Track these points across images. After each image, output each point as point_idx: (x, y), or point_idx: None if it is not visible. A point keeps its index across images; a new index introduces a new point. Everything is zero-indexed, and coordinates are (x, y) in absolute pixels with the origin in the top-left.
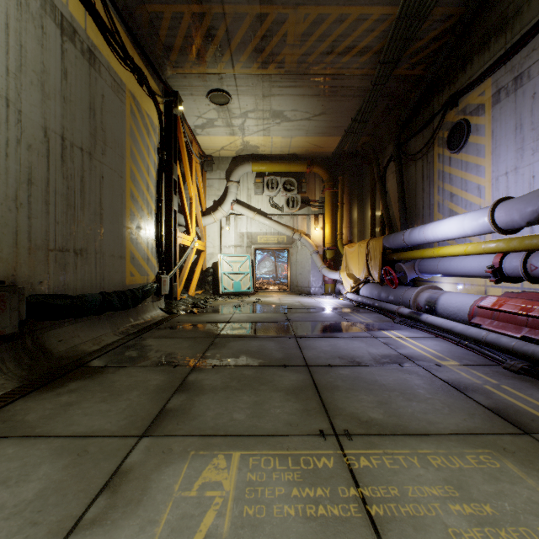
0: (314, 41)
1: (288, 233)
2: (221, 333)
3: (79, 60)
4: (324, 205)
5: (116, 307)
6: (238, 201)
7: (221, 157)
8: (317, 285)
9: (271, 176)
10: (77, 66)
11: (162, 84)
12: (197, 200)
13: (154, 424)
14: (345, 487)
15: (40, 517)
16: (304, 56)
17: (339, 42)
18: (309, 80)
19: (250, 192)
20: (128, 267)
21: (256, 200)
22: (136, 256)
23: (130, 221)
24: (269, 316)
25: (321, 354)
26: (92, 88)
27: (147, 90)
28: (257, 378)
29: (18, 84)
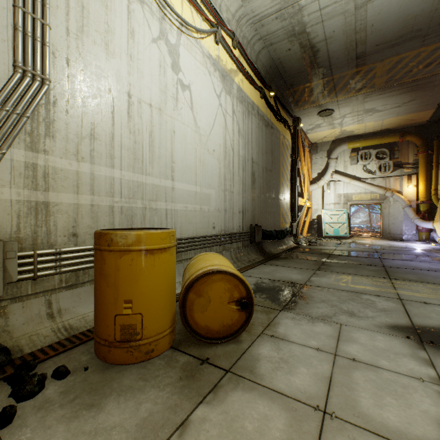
0: (397, 69)
1: (380, 192)
2: (332, 253)
3: (269, 134)
4: (418, 165)
5: (279, 237)
6: (336, 171)
7: (322, 142)
8: (410, 233)
9: (364, 150)
10: (268, 137)
11: (293, 118)
12: (307, 175)
13: (318, 269)
14: (388, 283)
15: (302, 274)
16: (390, 78)
17: (420, 63)
18: (396, 87)
19: (346, 163)
20: (281, 219)
21: (351, 168)
22: (283, 213)
23: (281, 196)
24: (362, 249)
25: (394, 264)
26: (271, 142)
27: (287, 127)
28: (356, 266)
29: (258, 156)
